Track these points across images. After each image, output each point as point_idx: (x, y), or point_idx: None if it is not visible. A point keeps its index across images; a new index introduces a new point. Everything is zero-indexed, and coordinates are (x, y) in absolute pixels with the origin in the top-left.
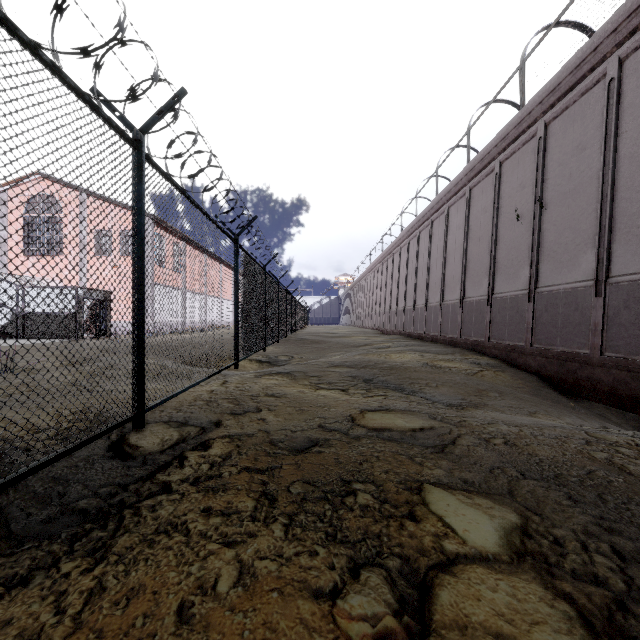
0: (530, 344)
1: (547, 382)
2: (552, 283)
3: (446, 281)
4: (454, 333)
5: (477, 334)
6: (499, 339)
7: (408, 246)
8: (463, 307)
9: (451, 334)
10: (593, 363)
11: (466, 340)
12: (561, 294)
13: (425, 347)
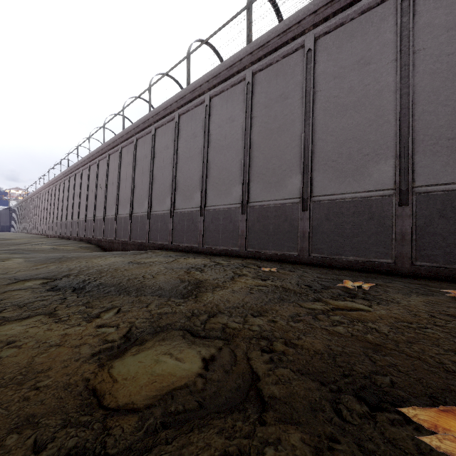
0: (103, 237)
1: (106, 251)
2: (109, 215)
3: (81, 208)
4: (83, 235)
5: (90, 235)
6: (96, 236)
7: (64, 183)
8: (86, 222)
9: (82, 235)
10: (114, 242)
11: (86, 238)
12: (110, 219)
13: (63, 242)
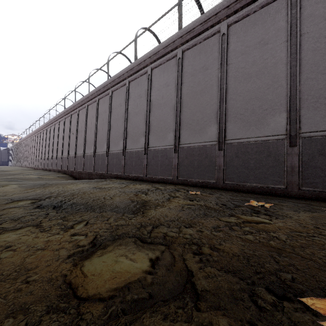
0: (74, 170)
1: (77, 179)
2: (78, 153)
3: (58, 149)
4: (60, 168)
5: (65, 168)
6: (69, 169)
7: (46, 131)
8: (62, 158)
9: (59, 168)
10: (82, 173)
11: (62, 170)
12: (79, 156)
13: (46, 173)
